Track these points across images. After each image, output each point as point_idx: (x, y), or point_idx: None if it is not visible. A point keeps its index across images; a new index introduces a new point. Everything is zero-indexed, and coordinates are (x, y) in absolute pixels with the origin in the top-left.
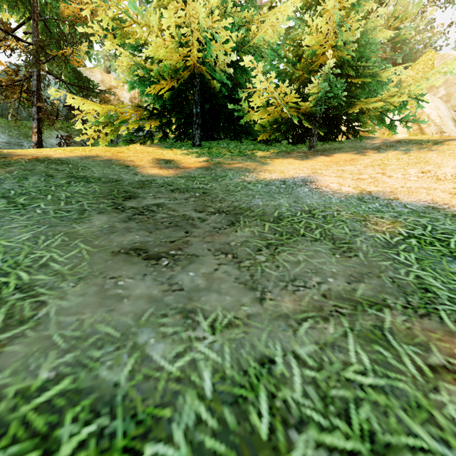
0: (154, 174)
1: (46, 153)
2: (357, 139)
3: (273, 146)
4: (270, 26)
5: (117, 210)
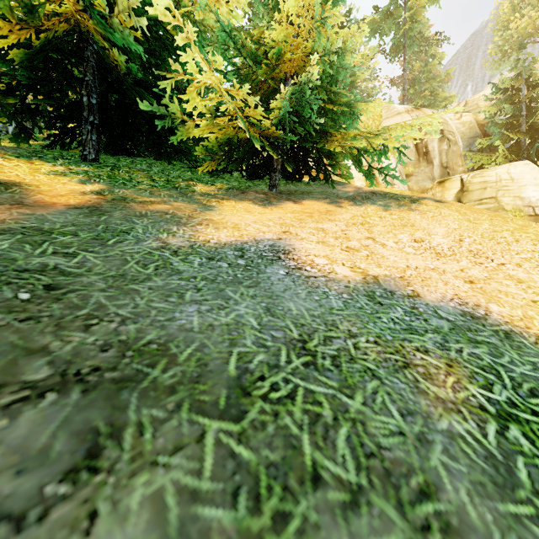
0: None
1: None
2: (327, 183)
3: (220, 178)
4: None
5: None
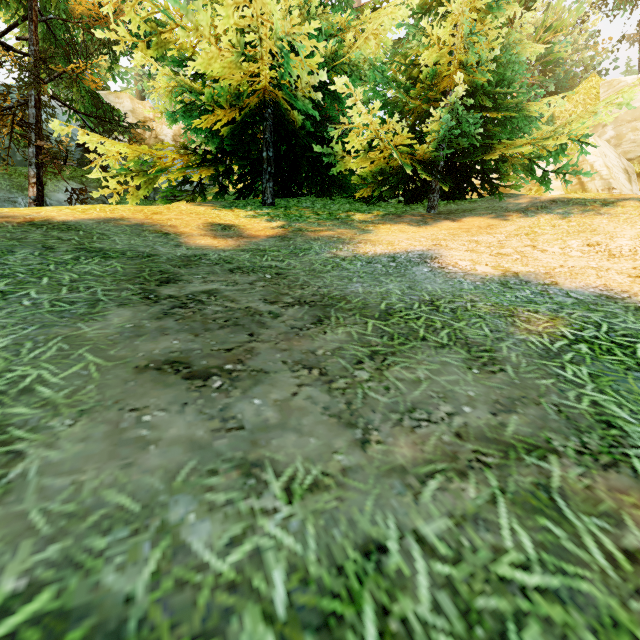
0: (205, 246)
1: (46, 214)
2: (495, 197)
3: (377, 206)
4: (373, 34)
5: (147, 301)
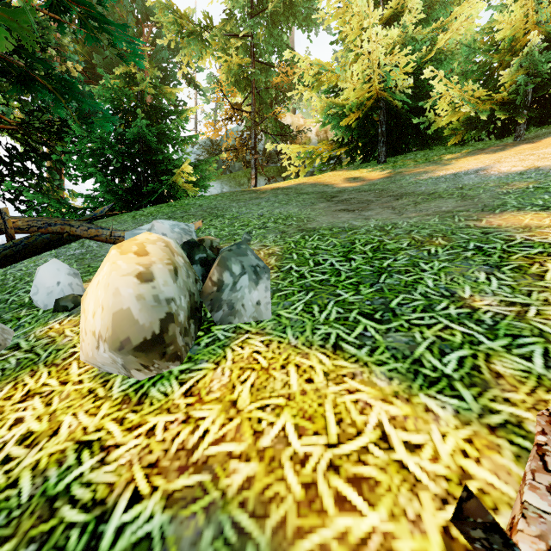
0: (346, 187)
1: (276, 186)
2: None
3: (468, 146)
4: (456, 29)
5: (329, 201)
